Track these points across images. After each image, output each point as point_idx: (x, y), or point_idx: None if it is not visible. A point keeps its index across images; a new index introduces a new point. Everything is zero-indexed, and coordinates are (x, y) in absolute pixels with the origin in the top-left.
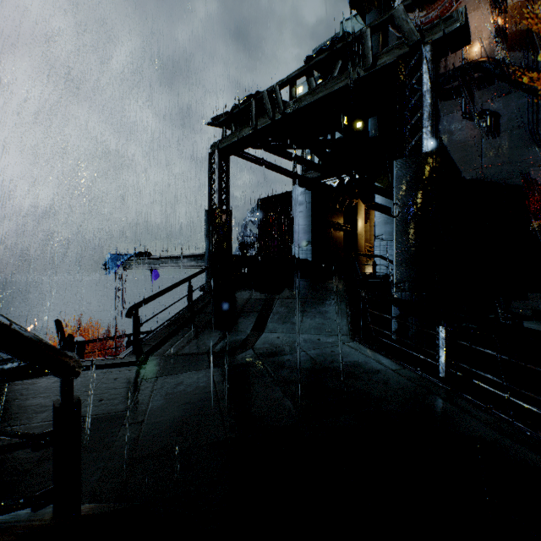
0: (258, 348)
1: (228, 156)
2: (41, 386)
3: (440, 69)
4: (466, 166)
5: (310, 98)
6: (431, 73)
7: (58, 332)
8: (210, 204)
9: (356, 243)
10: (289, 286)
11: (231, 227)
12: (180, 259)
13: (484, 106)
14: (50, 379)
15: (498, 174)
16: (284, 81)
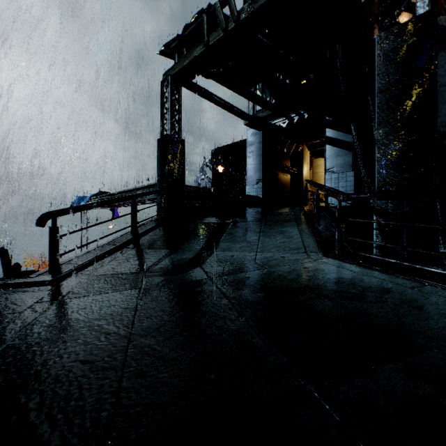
0: (207, 267)
1: (180, 85)
2: None
3: (374, 35)
4: None
5: None
6: None
7: (2, 260)
8: (162, 132)
9: (302, 185)
10: (242, 213)
11: (183, 156)
12: (134, 192)
13: None
14: None
15: None
16: None
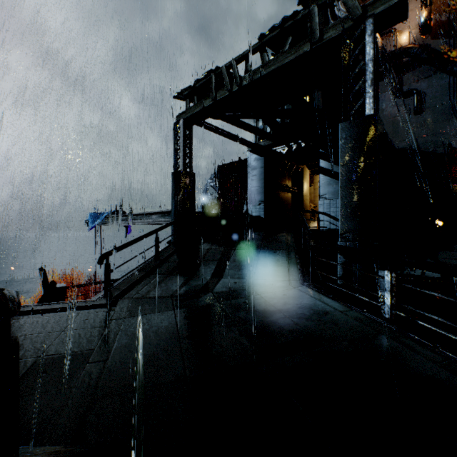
0: (217, 292)
1: (191, 125)
2: (17, 326)
3: None
4: (396, 137)
5: (263, 71)
6: (373, 43)
7: (42, 279)
8: (175, 167)
9: (302, 202)
10: (245, 239)
11: (194, 187)
12: (150, 216)
13: (412, 86)
14: (26, 320)
15: (424, 144)
16: (240, 57)
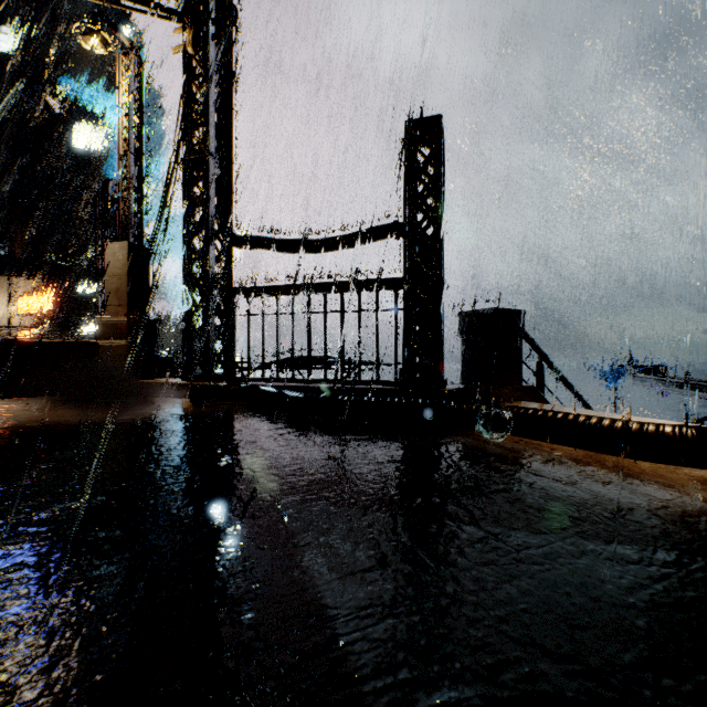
0: None
1: None
2: None
3: None
4: None
5: None
6: None
7: None
8: None
9: None
10: None
11: None
12: (696, 388)
13: None
14: None
15: None
16: None
